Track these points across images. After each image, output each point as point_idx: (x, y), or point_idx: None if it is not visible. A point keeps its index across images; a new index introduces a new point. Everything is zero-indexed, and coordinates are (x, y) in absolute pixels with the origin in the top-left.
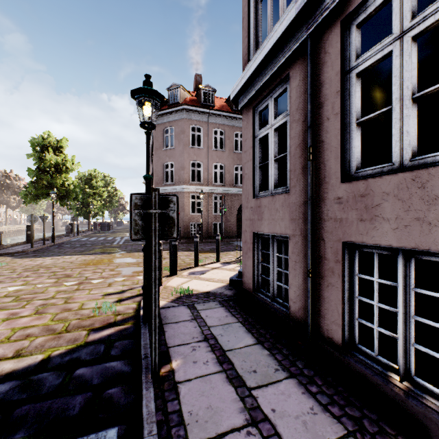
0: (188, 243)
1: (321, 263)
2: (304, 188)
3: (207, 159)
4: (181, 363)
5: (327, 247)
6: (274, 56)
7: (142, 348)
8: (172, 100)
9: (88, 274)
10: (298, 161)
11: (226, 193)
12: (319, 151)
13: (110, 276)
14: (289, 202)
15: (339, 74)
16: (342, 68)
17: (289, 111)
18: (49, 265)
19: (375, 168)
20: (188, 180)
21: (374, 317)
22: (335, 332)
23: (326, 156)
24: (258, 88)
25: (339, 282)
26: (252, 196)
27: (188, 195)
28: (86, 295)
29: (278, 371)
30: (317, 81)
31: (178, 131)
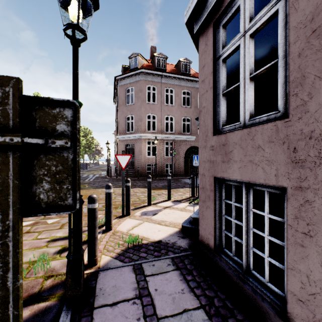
0: (145, 180)
1: None
2: None
3: (160, 112)
4: None
5: None
6: None
7: None
8: (132, 66)
9: None
10: (311, 60)
11: (176, 139)
12: None
13: (67, 215)
14: (286, 133)
15: None
16: None
17: None
18: None
19: None
20: (145, 129)
21: None
22: None
23: None
24: None
25: None
26: (213, 132)
27: (145, 141)
28: (31, 241)
29: None
30: None
31: (136, 90)
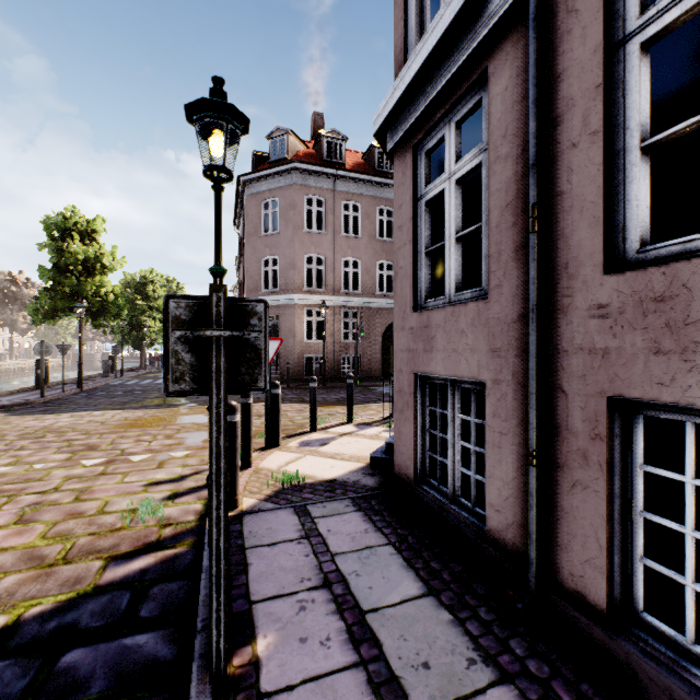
0: (302, 390)
1: (558, 438)
2: (521, 288)
3: (333, 251)
4: (275, 644)
5: (572, 406)
6: (457, 39)
7: (200, 604)
8: (275, 155)
9: (126, 445)
10: (506, 237)
11: (364, 306)
12: (553, 212)
13: (164, 449)
14: (486, 316)
15: (602, 49)
16: (607, 38)
17: (486, 143)
18: (64, 428)
19: (691, 239)
20: (302, 286)
21: (687, 560)
22: (590, 582)
23: (571, 221)
24: (426, 107)
25: (600, 480)
26: (413, 308)
27: (301, 310)
28: (116, 486)
29: (474, 665)
30: (548, 72)
31: (284, 205)
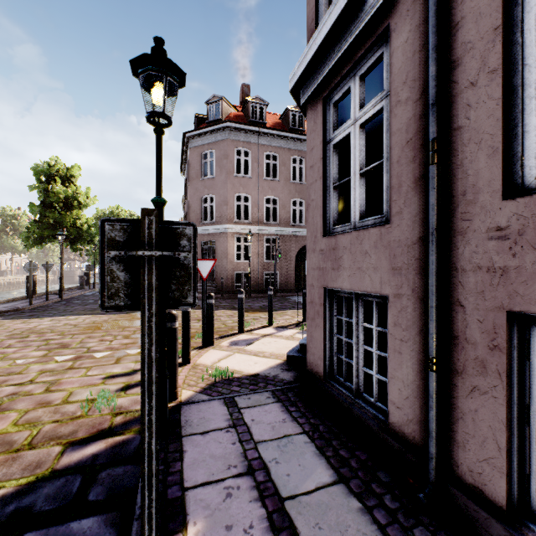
0: (233, 299)
1: (456, 347)
2: (420, 214)
3: (257, 191)
4: (203, 531)
5: (471, 319)
6: (362, 3)
7: (139, 491)
8: (212, 116)
9: (92, 344)
10: (406, 170)
11: (281, 234)
12: (452, 146)
13: (122, 347)
14: (388, 239)
15: None
16: None
17: (387, 90)
18: (45, 330)
19: None
20: (233, 218)
21: None
22: (489, 480)
23: (469, 152)
24: (334, 64)
25: (499, 387)
26: (323, 233)
27: (232, 236)
28: (80, 379)
29: None
30: (447, 22)
31: (219, 155)
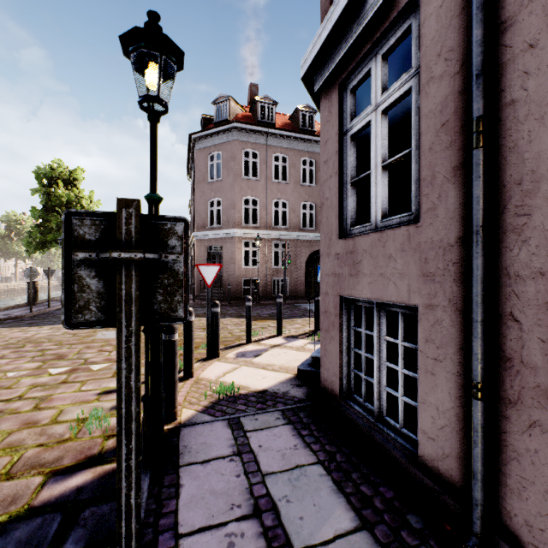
0: (240, 306)
1: (509, 371)
2: (459, 210)
3: (265, 194)
4: None
5: (529, 338)
6: None
7: None
8: (219, 117)
9: (90, 354)
10: (441, 158)
11: (291, 239)
12: (502, 125)
13: None
14: (418, 240)
15: None
16: None
17: (416, 68)
18: (42, 339)
19: None
20: (241, 222)
21: None
22: None
23: (527, 131)
24: (352, 43)
25: None
26: (339, 235)
27: (240, 241)
28: (73, 394)
29: None
30: None
31: (226, 157)
